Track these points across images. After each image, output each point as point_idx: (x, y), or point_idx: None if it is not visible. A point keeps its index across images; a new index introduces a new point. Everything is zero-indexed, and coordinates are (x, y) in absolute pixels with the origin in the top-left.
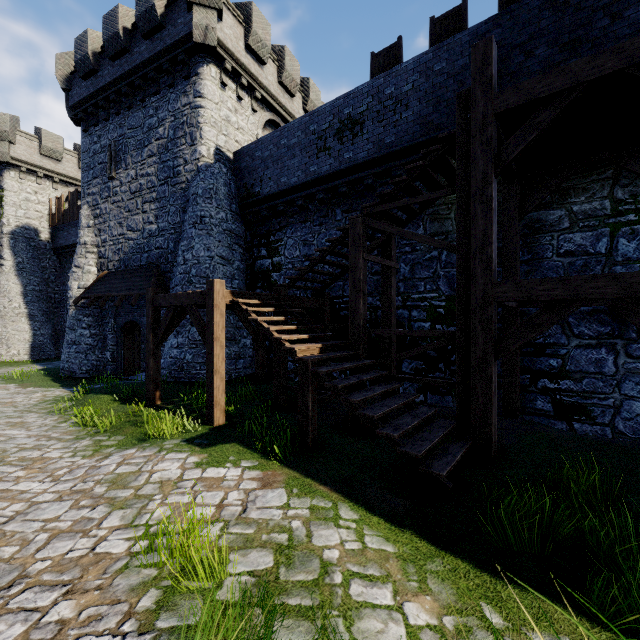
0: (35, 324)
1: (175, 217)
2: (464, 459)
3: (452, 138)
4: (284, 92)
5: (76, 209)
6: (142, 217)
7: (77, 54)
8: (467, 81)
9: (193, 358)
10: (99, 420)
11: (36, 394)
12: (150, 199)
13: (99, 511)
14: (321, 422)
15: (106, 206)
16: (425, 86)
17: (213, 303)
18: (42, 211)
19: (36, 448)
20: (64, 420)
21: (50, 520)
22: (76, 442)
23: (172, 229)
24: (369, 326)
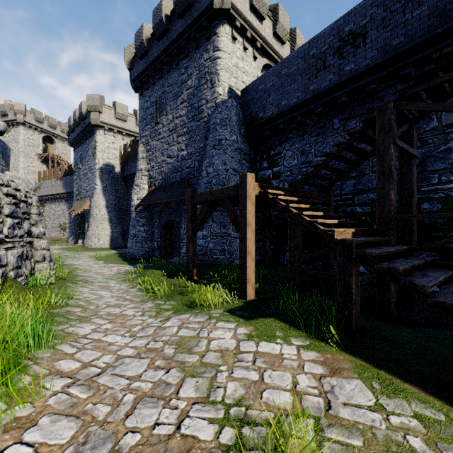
0: (112, 225)
1: (199, 143)
2: None
3: None
4: (277, 41)
5: (135, 150)
6: (177, 147)
7: (137, 43)
8: None
9: (214, 246)
10: (156, 288)
11: (114, 268)
12: (182, 133)
13: (173, 375)
14: None
15: (153, 143)
16: None
17: (246, 193)
18: (116, 154)
19: (117, 306)
20: (132, 286)
21: (133, 378)
22: (143, 304)
23: (197, 152)
24: (370, 220)
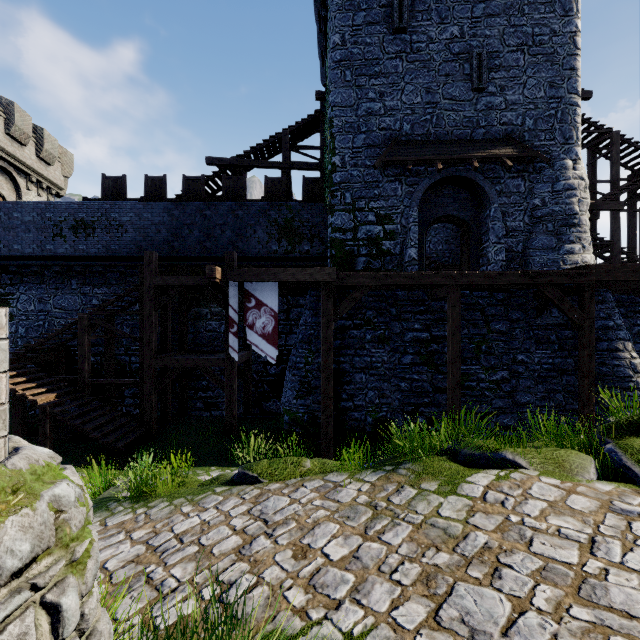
0: None
1: None
2: (140, 439)
3: (138, 286)
4: (13, 141)
5: None
6: None
7: None
8: (162, 231)
9: None
10: None
11: None
12: None
13: None
14: (57, 439)
15: None
16: (138, 223)
17: None
18: None
19: None
20: None
21: None
22: None
23: None
24: (100, 367)
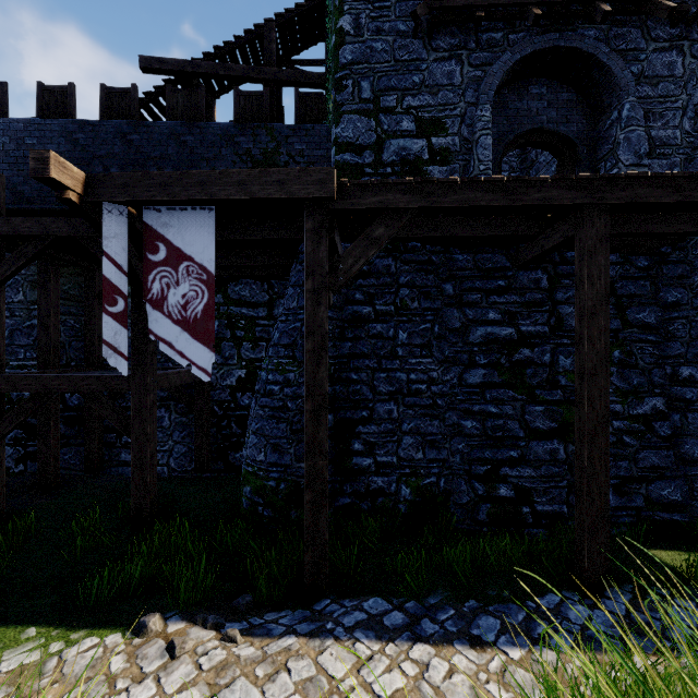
0: None
1: None
2: None
3: None
4: None
5: None
6: None
7: None
8: None
9: None
10: None
11: None
12: None
13: None
14: None
15: None
16: (16, 154)
17: None
18: None
19: None
20: None
21: None
22: None
23: None
24: None
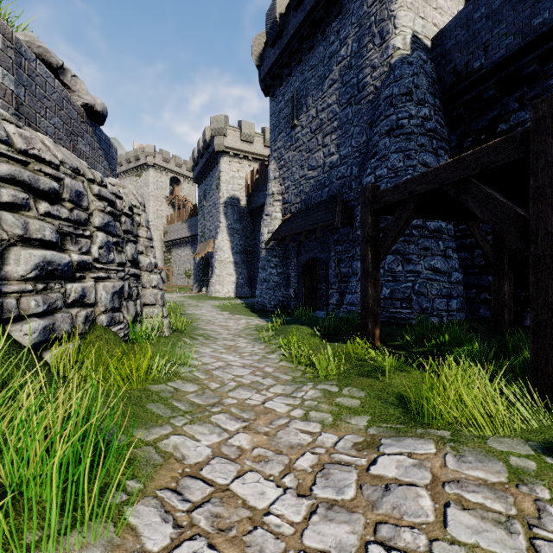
0: (238, 270)
1: (359, 137)
2: None
3: None
4: None
5: (263, 175)
6: (322, 152)
7: (267, 25)
8: None
9: (391, 293)
10: (314, 358)
11: (242, 321)
12: (331, 130)
13: None
14: None
15: (289, 155)
16: None
17: None
18: (241, 184)
19: (254, 387)
20: (271, 350)
21: None
22: (297, 388)
23: (356, 152)
24: None
